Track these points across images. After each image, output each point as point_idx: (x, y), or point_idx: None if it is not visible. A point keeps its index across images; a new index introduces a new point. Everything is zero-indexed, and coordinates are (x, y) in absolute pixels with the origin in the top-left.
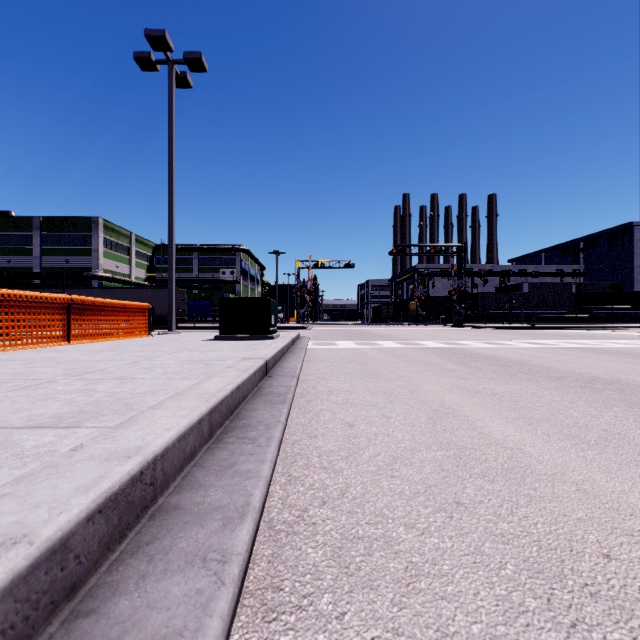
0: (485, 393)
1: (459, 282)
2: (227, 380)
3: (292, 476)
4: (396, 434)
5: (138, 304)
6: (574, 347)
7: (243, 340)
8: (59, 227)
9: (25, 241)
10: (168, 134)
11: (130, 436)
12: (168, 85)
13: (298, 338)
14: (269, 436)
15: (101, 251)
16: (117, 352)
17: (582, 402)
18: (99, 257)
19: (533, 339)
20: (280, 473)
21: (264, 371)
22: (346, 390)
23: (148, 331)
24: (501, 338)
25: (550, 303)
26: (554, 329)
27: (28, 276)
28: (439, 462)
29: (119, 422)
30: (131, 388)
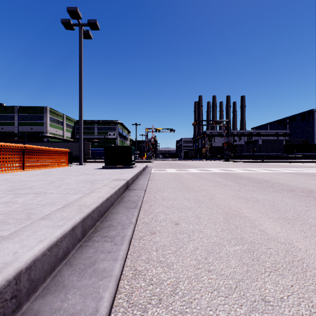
0: (253, 200)
1: (227, 139)
2: (100, 194)
3: (137, 270)
4: (206, 231)
5: (62, 149)
6: (290, 172)
7: (117, 168)
8: (27, 111)
9: (10, 118)
10: (79, 62)
11: (7, 249)
12: (79, 36)
13: (146, 167)
14: (123, 235)
15: (48, 123)
16: (46, 175)
17: (312, 206)
18: (47, 126)
19: (267, 167)
20: (128, 267)
21: (126, 187)
22: (172, 198)
23: (68, 163)
24: (250, 167)
25: (272, 149)
26: (275, 162)
27: (12, 136)
28: (239, 256)
29: (12, 231)
30: (39, 200)
